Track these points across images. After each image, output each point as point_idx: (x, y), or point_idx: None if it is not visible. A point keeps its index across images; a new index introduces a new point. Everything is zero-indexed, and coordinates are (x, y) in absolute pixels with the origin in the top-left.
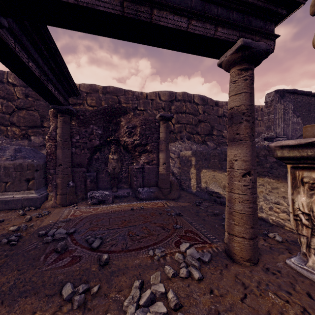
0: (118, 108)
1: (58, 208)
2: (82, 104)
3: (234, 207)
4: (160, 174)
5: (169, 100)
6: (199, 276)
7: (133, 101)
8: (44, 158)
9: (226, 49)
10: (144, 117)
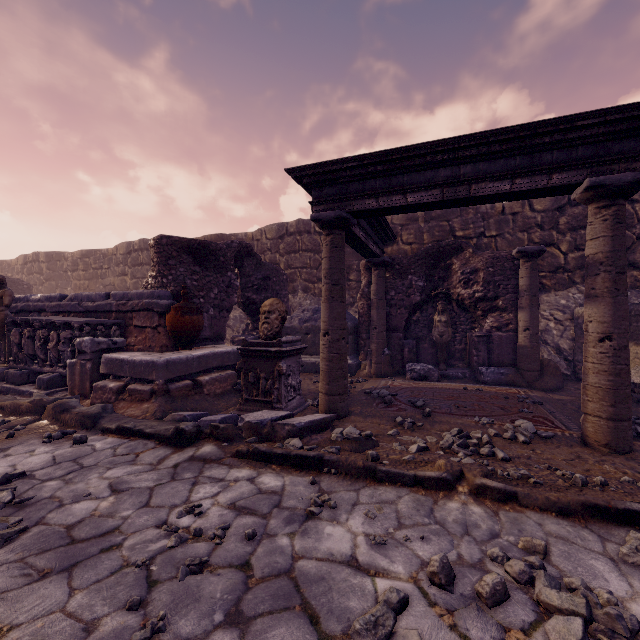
0: (447, 246)
1: (373, 378)
2: (395, 242)
3: (587, 379)
4: (518, 347)
5: (552, 207)
6: (524, 440)
7: (475, 223)
8: (354, 320)
9: (574, 188)
10: (492, 254)
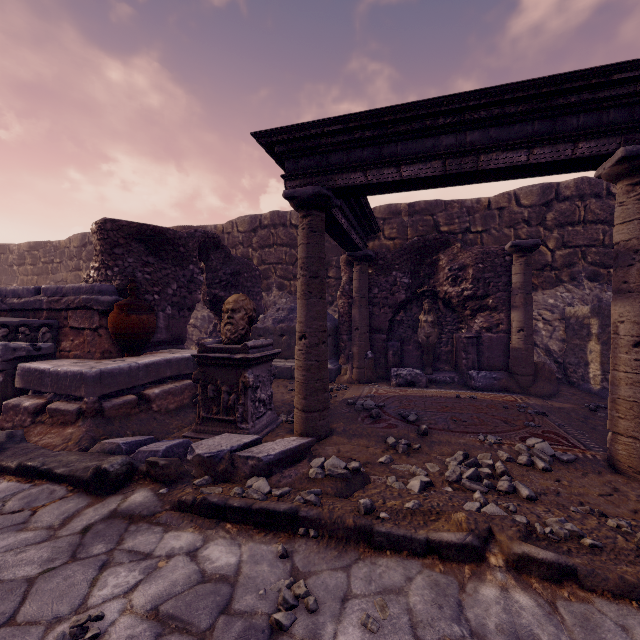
0: (434, 240)
1: (355, 385)
2: (377, 237)
3: (617, 392)
4: (511, 350)
5: (539, 202)
6: (544, 466)
7: (460, 218)
8: (333, 320)
9: (602, 160)
10: (481, 249)
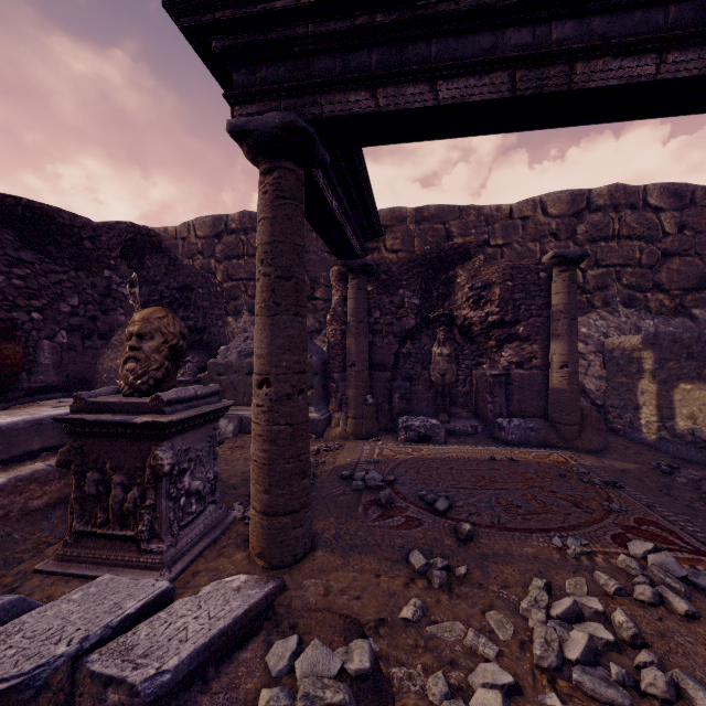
0: (451, 250)
1: (351, 441)
2: (376, 249)
3: None
4: (552, 391)
5: (569, 212)
6: (689, 609)
7: (478, 228)
8: (321, 354)
9: None
10: (510, 262)
